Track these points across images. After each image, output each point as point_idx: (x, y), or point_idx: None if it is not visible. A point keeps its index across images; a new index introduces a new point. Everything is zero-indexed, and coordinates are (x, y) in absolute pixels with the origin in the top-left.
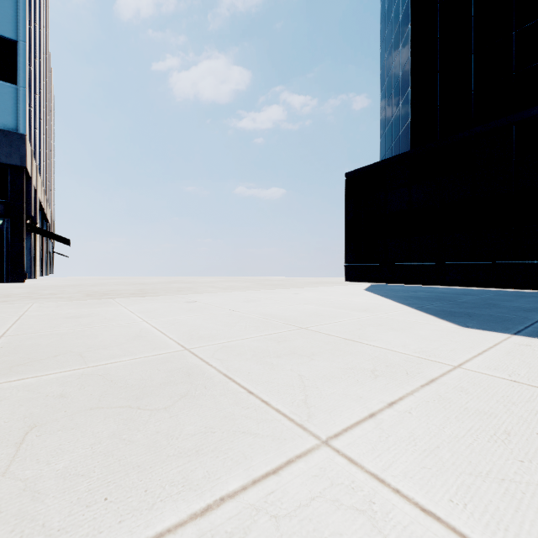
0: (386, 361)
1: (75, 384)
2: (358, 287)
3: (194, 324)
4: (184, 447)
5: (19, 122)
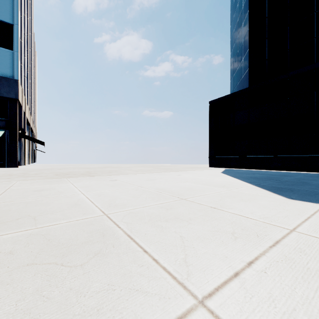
0: (241, 225)
1: (23, 242)
2: (217, 170)
3: (113, 195)
4: (88, 305)
5: (14, 72)
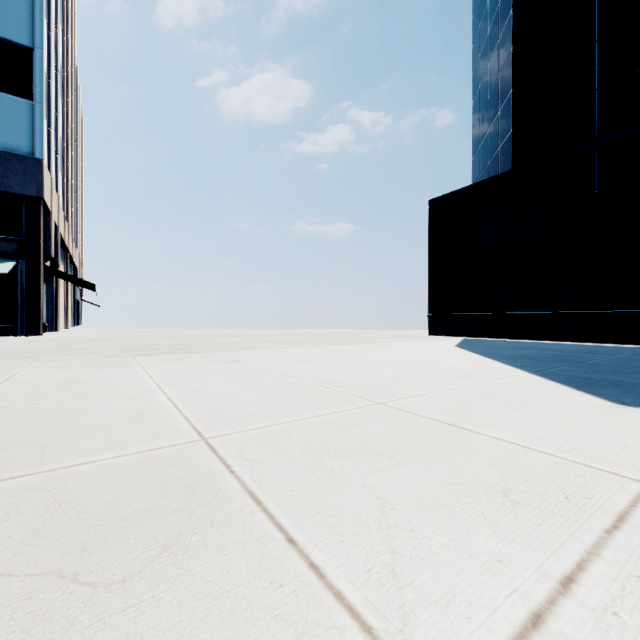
0: (521, 468)
1: None
2: (446, 342)
3: (226, 394)
4: None
5: (36, 145)
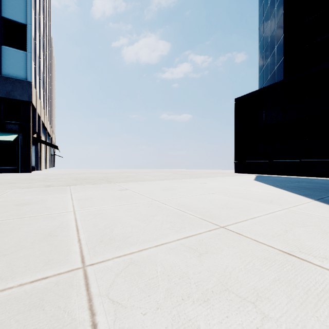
0: None
1: None
2: (247, 177)
3: (114, 216)
4: None
5: (28, 74)
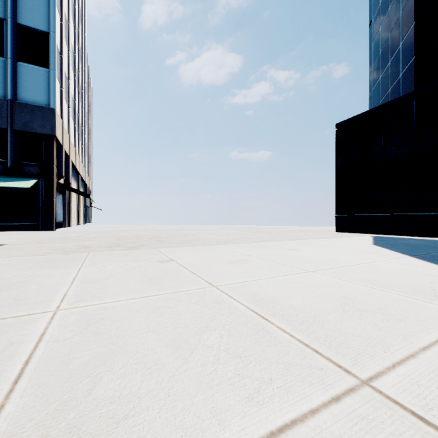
0: None
1: None
2: (361, 240)
3: (122, 329)
4: None
5: (51, 99)
